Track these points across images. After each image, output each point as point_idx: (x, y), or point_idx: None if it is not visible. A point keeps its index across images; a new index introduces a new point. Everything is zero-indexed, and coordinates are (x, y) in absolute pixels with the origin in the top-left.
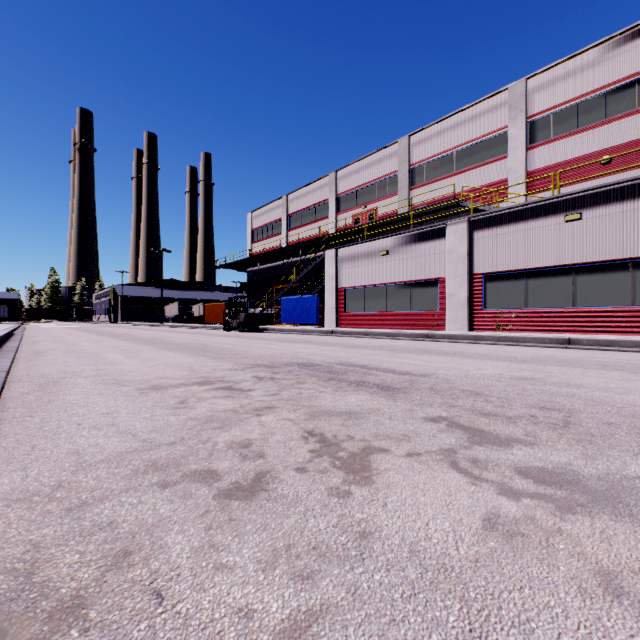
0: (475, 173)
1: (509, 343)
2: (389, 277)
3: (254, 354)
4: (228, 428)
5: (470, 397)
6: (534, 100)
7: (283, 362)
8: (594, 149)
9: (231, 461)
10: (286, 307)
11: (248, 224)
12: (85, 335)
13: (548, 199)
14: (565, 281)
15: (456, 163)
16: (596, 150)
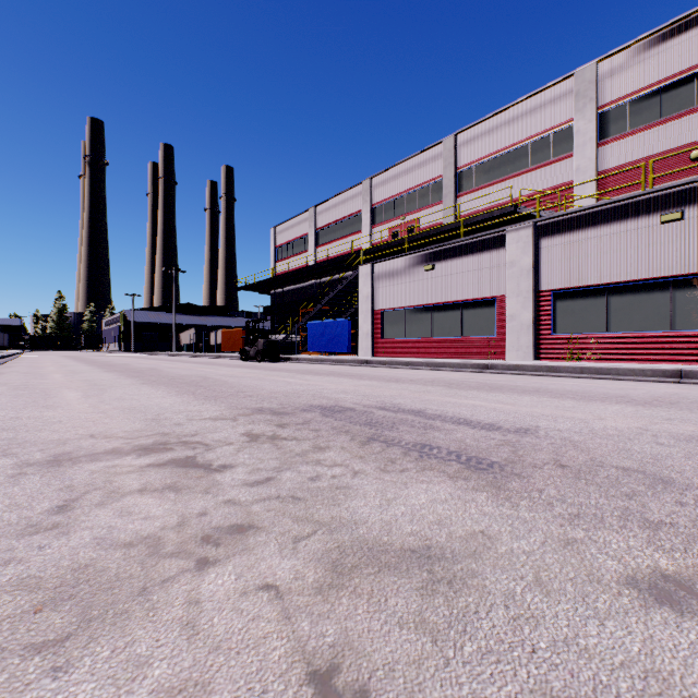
0: (534, 175)
1: (598, 376)
2: (435, 296)
3: (263, 391)
4: (78, 647)
5: (659, 491)
6: (606, 87)
7: (299, 405)
8: (681, 142)
9: None
10: (313, 333)
11: (271, 240)
12: (72, 365)
13: (638, 195)
14: (660, 298)
15: (511, 164)
16: (684, 143)
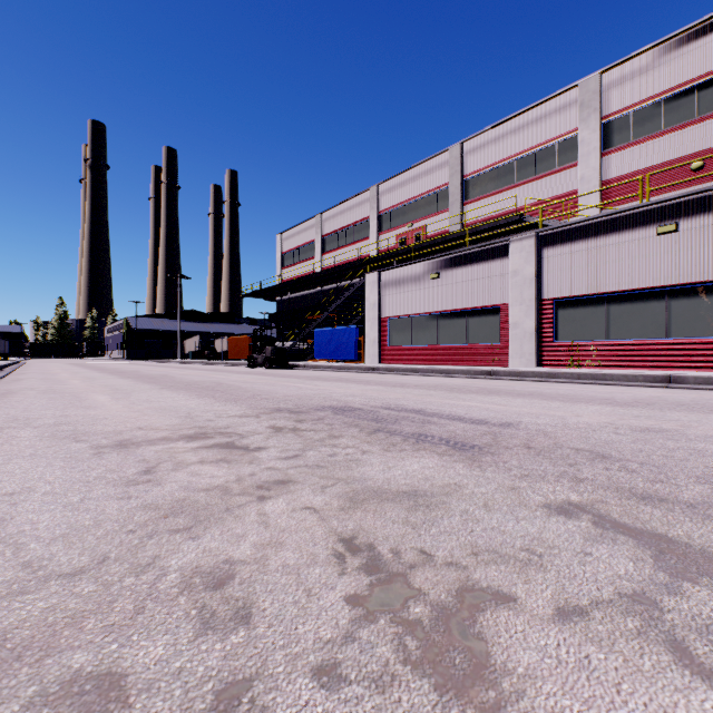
0: (540, 184)
1: (593, 381)
2: (441, 304)
3: (277, 395)
4: (200, 530)
5: (595, 462)
6: (610, 97)
7: (313, 405)
8: (683, 153)
9: (172, 637)
10: (320, 340)
11: (277, 247)
12: (84, 372)
13: (635, 208)
14: (656, 307)
15: (517, 173)
16: (685, 154)
